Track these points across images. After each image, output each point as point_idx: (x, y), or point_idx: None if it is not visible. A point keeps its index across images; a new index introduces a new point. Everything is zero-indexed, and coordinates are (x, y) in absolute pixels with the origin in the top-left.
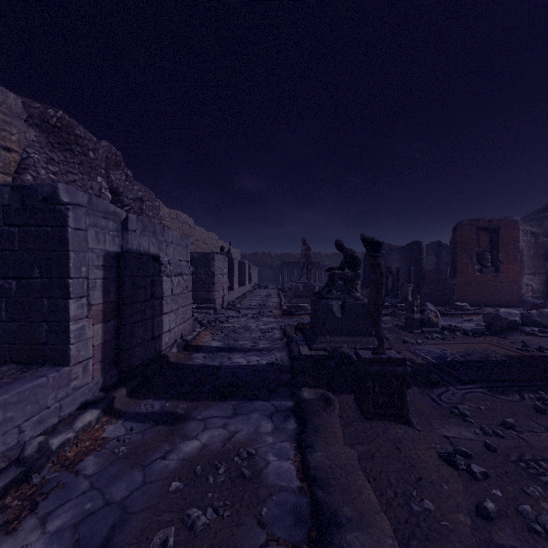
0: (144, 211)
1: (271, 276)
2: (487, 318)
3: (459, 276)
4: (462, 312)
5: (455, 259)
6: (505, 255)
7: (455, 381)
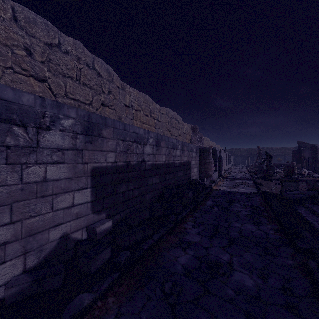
0: (201, 140)
1: (240, 160)
2: None
3: None
4: None
5: None
6: None
7: None
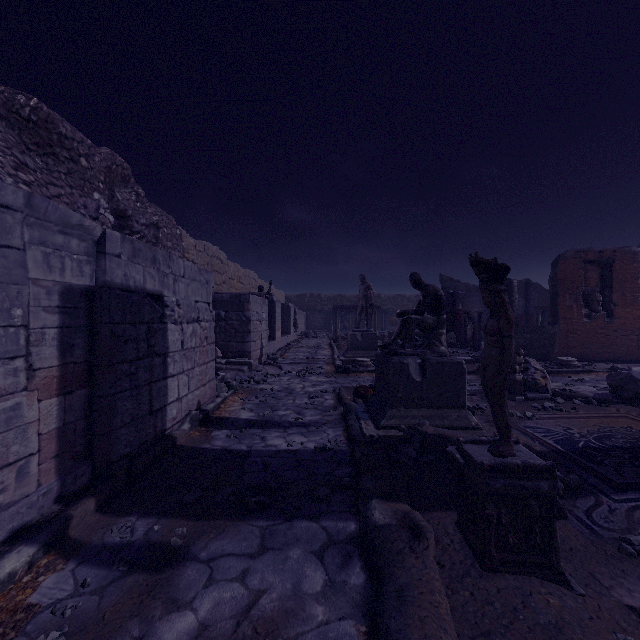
0: (160, 240)
1: (321, 322)
2: (614, 379)
3: (561, 323)
4: (569, 370)
5: (557, 301)
6: (621, 296)
7: (606, 485)
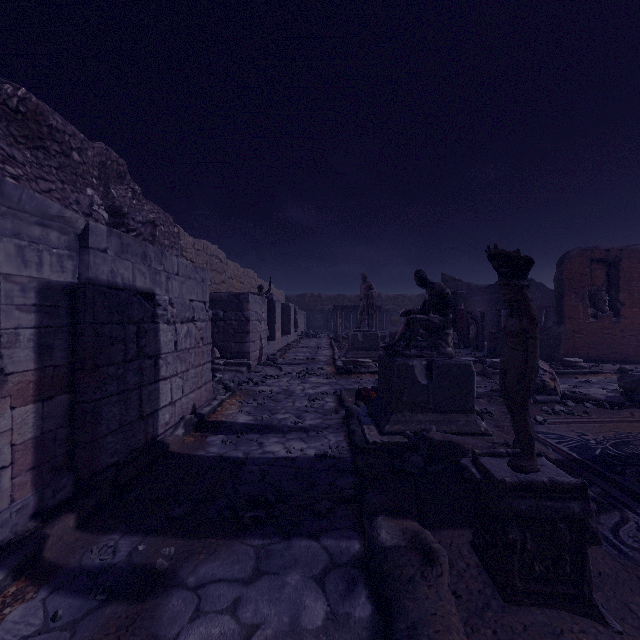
0: (157, 238)
1: (321, 322)
2: (626, 381)
3: (567, 323)
4: (576, 371)
5: (562, 301)
6: (628, 295)
7: (630, 498)
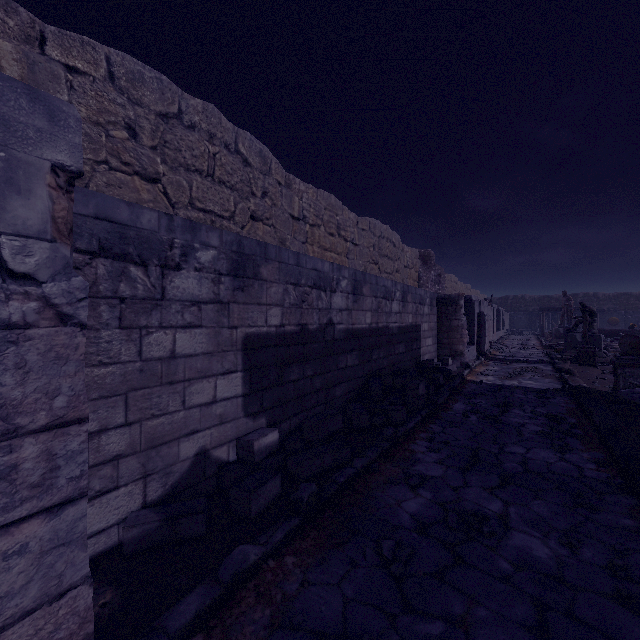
0: (441, 281)
1: (525, 322)
2: None
3: None
4: None
5: None
6: None
7: None
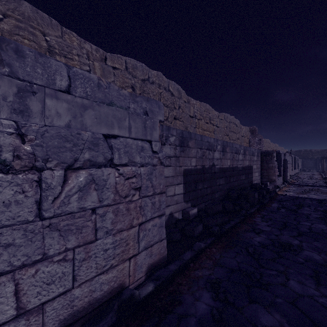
0: (261, 143)
1: (311, 164)
2: None
3: None
4: None
5: None
6: None
7: None
